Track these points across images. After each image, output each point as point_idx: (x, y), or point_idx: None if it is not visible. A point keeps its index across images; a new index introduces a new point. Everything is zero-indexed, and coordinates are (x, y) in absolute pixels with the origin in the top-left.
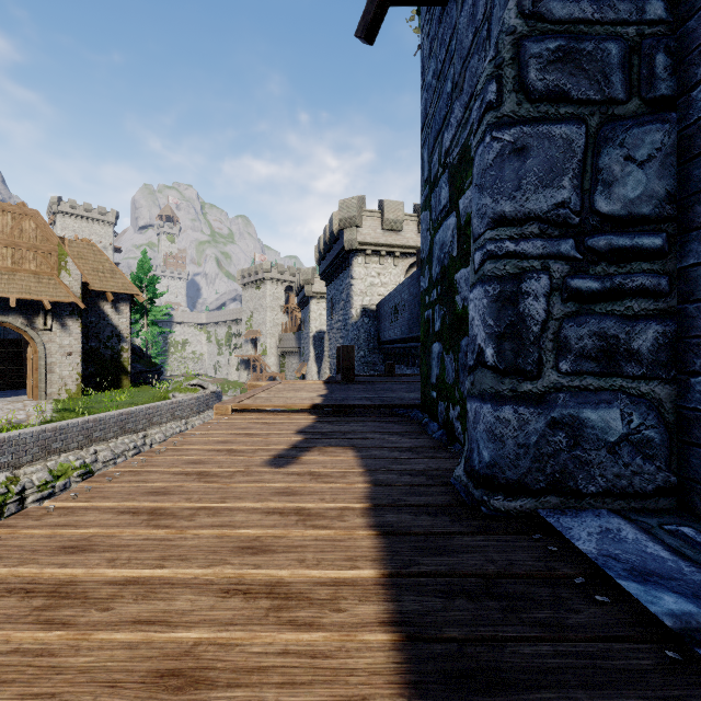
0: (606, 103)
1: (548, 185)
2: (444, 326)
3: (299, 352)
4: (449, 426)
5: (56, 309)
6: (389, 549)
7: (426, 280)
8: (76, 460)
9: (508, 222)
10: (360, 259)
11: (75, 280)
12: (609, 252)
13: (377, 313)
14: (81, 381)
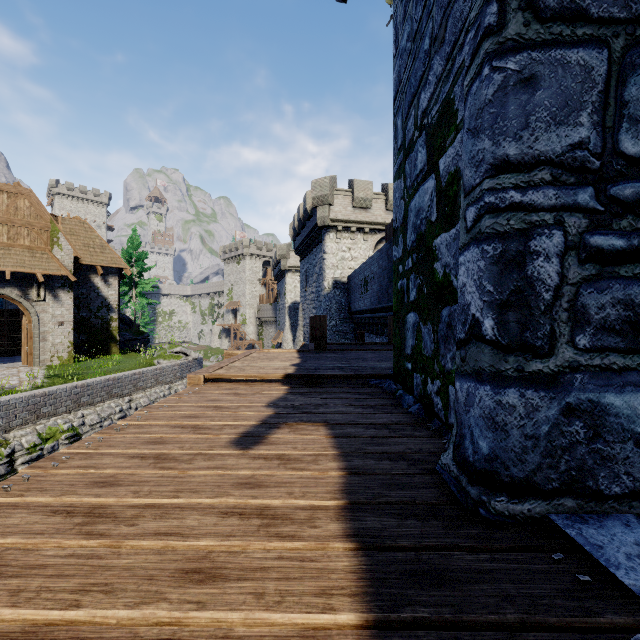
0: (633, 22)
1: (562, 122)
2: (420, 296)
3: (276, 321)
4: (427, 400)
5: (49, 281)
6: (372, 575)
7: (400, 250)
8: (64, 424)
9: (513, 168)
10: (332, 234)
11: (66, 255)
12: (637, 202)
13: (347, 285)
14: (72, 349)
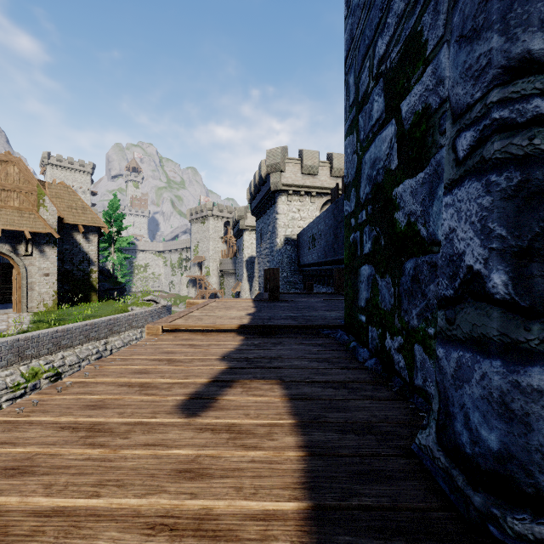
0: None
1: None
2: (376, 248)
3: (235, 273)
4: (385, 356)
5: (36, 238)
6: None
7: (352, 203)
8: (45, 364)
9: (539, 67)
10: (284, 197)
11: (51, 215)
12: None
13: (297, 242)
14: (56, 297)
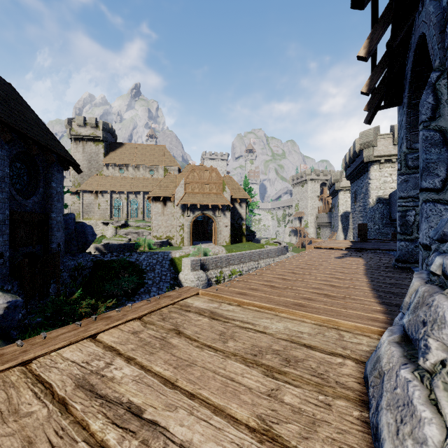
0: None
1: (414, 189)
2: None
3: (330, 225)
4: None
5: (222, 207)
6: (367, 267)
7: None
8: (237, 269)
9: (403, 198)
10: (376, 166)
11: (228, 195)
12: None
13: (389, 201)
14: (230, 238)
